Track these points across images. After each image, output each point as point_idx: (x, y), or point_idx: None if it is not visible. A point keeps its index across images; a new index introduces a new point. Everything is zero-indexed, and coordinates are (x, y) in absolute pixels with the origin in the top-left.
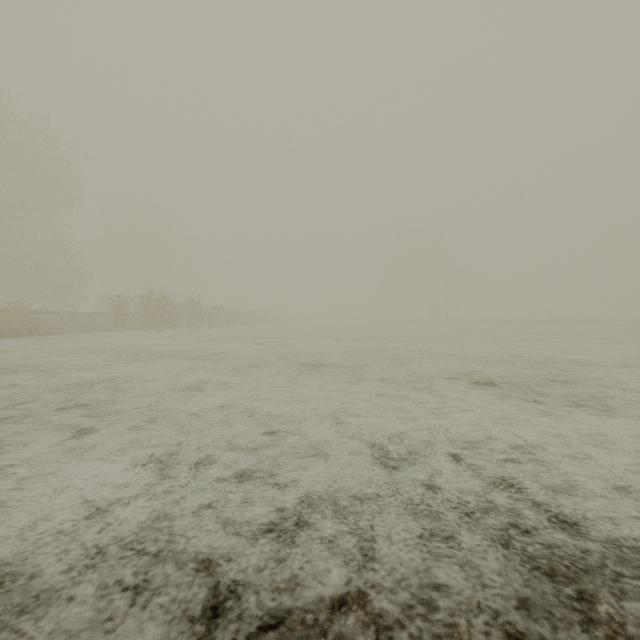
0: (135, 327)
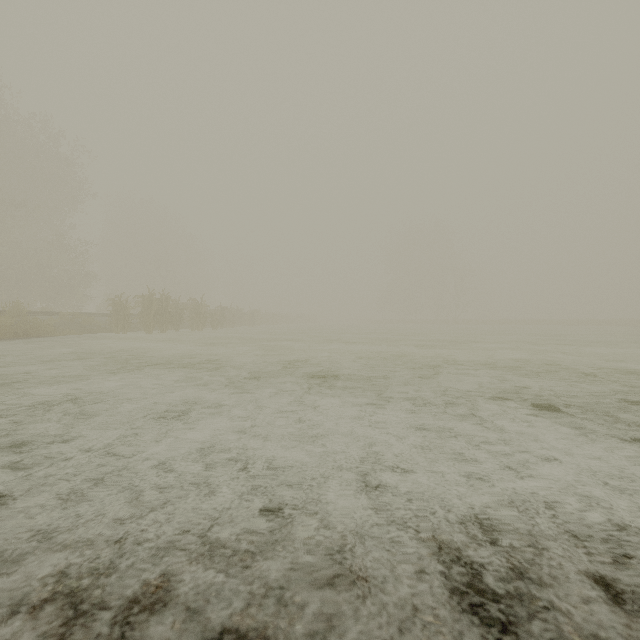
0: (137, 328)
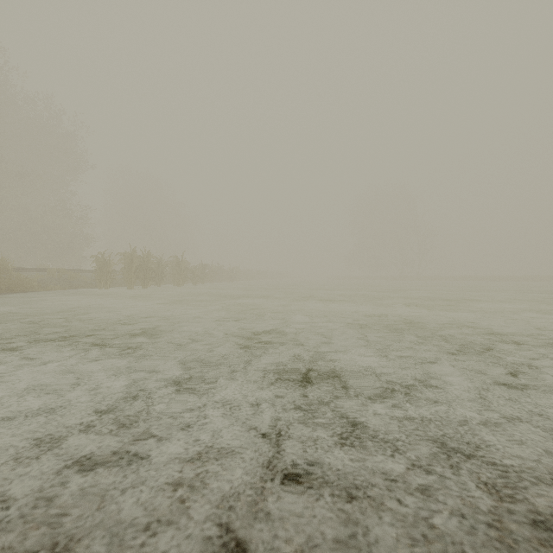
0: (123, 283)
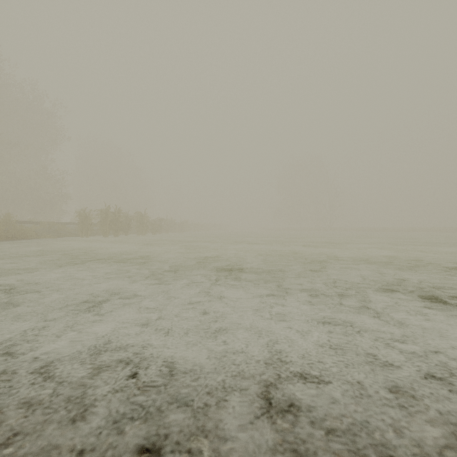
0: (98, 233)
